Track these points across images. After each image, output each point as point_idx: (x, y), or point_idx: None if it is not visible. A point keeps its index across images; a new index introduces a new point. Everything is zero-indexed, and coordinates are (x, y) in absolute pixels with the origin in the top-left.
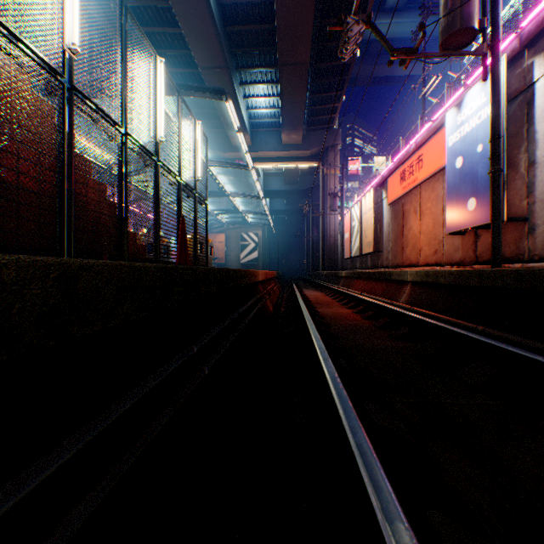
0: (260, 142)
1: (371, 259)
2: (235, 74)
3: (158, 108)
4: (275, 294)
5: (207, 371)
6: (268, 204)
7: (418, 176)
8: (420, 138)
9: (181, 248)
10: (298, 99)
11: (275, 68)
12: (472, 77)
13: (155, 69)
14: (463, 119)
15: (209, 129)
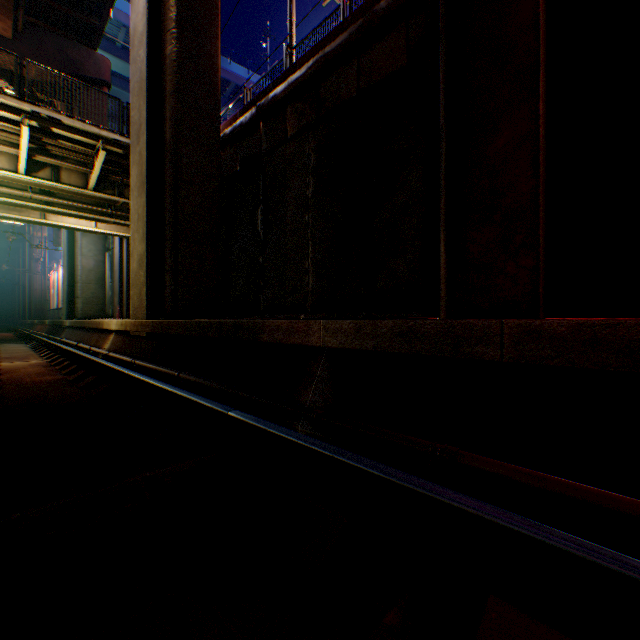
0: None
1: None
2: None
3: None
4: None
5: None
6: None
7: None
8: None
9: None
10: None
11: None
12: None
13: None
14: None
15: None
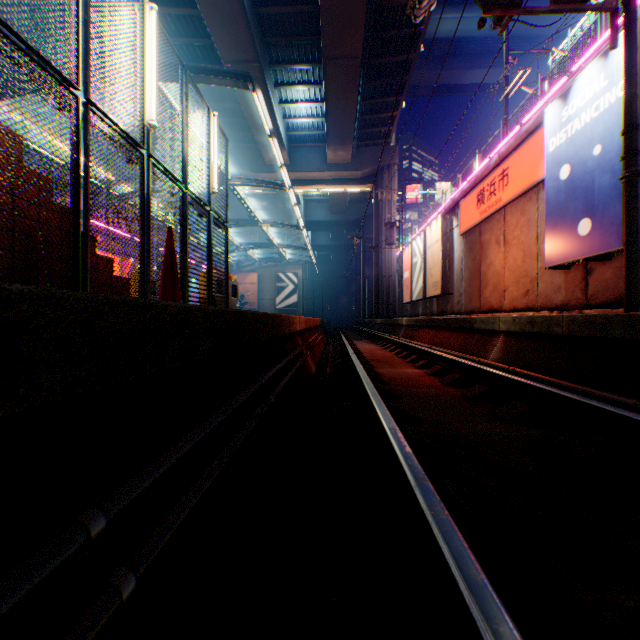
0: (300, 160)
1: (438, 304)
2: (268, 71)
3: (147, 76)
4: (319, 348)
5: (134, 582)
6: (310, 238)
7: (502, 196)
8: (505, 147)
9: (166, 278)
10: (347, 105)
11: (319, 64)
12: (580, 61)
13: (143, 19)
14: (572, 113)
15: (237, 144)
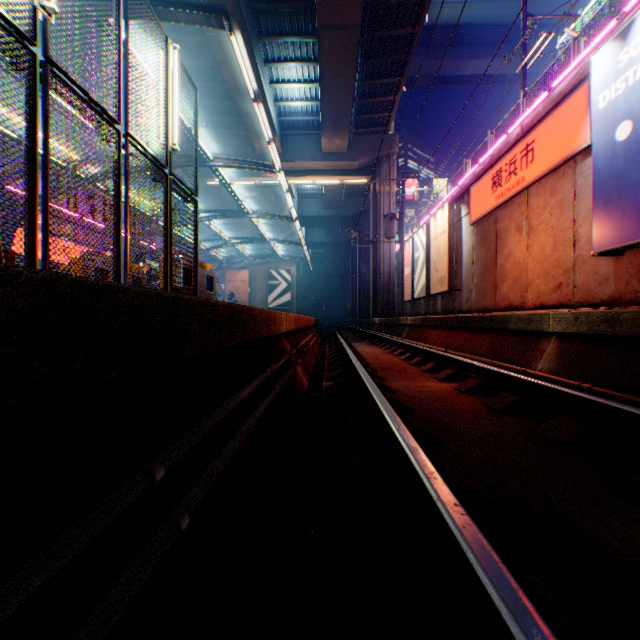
0: (293, 149)
1: (443, 301)
2: (256, 44)
3: None
4: (313, 352)
5: None
6: (304, 235)
7: (526, 174)
8: (530, 117)
9: None
10: (344, 85)
11: (313, 37)
12: None
13: None
14: (635, 54)
15: (225, 130)
